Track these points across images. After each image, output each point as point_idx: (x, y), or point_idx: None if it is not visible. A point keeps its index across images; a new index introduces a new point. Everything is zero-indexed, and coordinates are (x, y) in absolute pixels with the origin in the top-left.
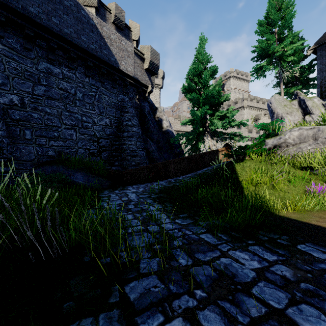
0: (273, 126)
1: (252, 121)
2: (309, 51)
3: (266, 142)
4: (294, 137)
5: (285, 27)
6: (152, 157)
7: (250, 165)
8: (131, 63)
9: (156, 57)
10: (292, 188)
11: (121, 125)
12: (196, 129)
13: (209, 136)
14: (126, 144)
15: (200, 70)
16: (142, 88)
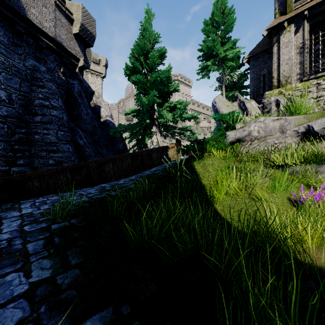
0: (233, 117)
1: (194, 123)
2: (244, 59)
3: (226, 135)
4: (259, 129)
5: (227, 31)
6: (84, 154)
7: (214, 163)
8: (50, 18)
9: (90, 23)
10: (273, 195)
11: (31, 104)
12: (142, 120)
13: (158, 130)
14: (38, 133)
15: (148, 49)
16: (70, 60)
